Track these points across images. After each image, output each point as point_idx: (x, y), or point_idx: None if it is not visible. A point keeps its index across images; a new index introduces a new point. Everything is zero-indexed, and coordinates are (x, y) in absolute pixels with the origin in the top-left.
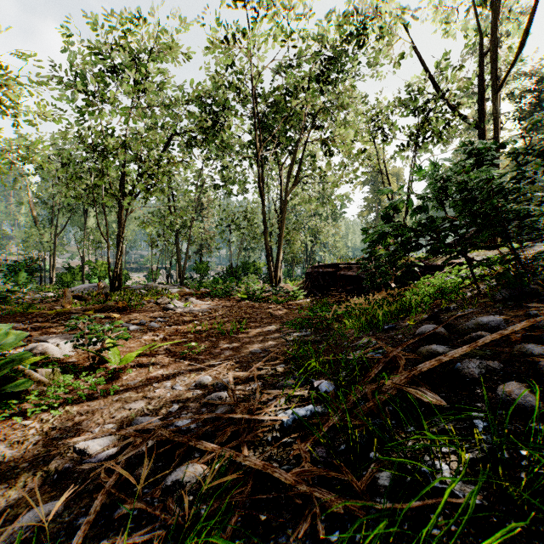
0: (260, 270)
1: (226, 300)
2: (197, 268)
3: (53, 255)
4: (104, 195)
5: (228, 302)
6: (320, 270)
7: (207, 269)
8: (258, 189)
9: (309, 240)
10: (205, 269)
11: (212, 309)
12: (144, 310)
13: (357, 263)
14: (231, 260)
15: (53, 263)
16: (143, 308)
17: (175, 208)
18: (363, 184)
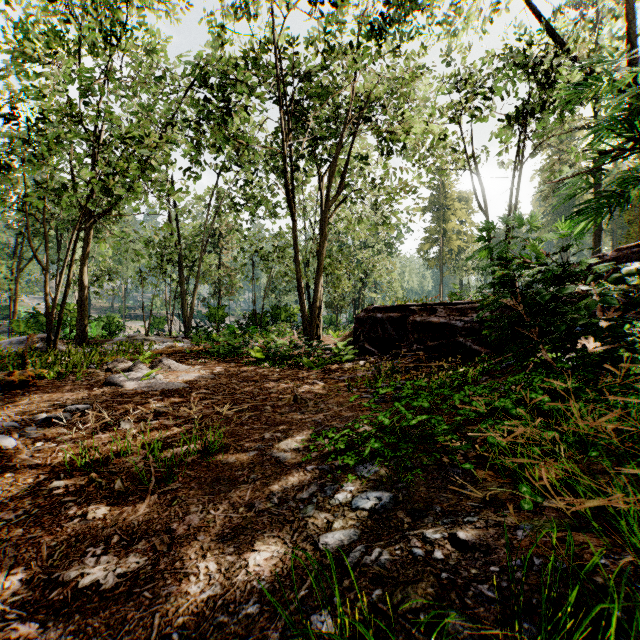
0: (294, 317)
1: (231, 362)
2: (211, 314)
3: (13, 296)
4: (46, 200)
5: (233, 365)
6: (377, 315)
7: (224, 316)
8: (287, 198)
9: (358, 279)
10: (221, 316)
11: (193, 383)
12: (67, 386)
13: (437, 304)
14: (254, 303)
15: (15, 308)
16: (73, 379)
17: (178, 233)
18: (424, 210)
